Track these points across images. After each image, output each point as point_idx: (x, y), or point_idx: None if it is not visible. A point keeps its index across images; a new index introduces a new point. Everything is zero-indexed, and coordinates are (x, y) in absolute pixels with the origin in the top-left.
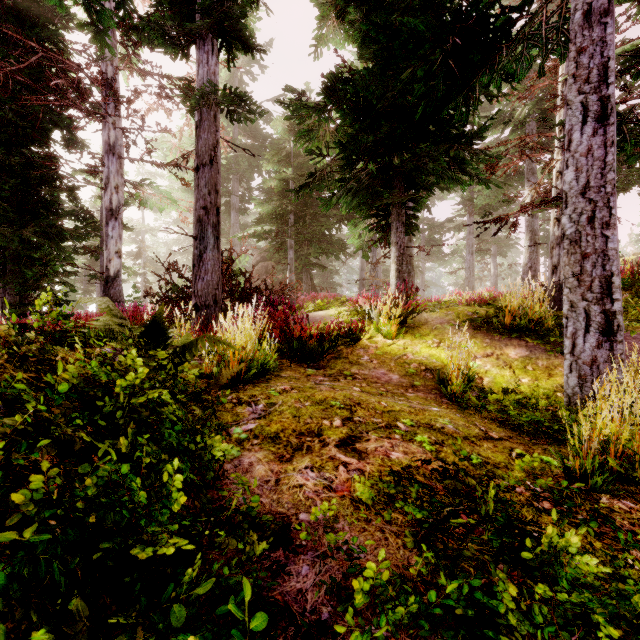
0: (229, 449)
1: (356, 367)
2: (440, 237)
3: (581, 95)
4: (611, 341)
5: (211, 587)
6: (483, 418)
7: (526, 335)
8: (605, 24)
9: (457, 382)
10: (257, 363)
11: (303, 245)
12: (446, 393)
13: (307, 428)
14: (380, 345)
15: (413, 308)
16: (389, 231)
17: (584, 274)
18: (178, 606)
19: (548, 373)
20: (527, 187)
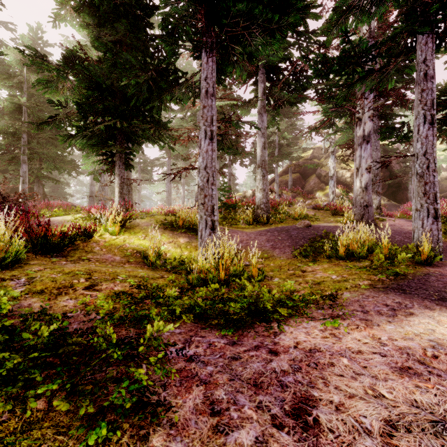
0: (18, 294)
1: (91, 254)
2: (151, 169)
3: (204, 126)
4: (214, 232)
5: (33, 334)
6: (164, 271)
7: (188, 231)
8: (212, 100)
9: (152, 256)
10: (10, 255)
11: (35, 160)
12: (147, 262)
13: (63, 285)
14: (108, 239)
15: (130, 216)
16: (114, 165)
17: (205, 204)
18: (25, 333)
19: (196, 249)
20: (198, 150)
